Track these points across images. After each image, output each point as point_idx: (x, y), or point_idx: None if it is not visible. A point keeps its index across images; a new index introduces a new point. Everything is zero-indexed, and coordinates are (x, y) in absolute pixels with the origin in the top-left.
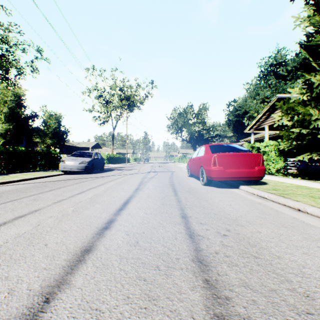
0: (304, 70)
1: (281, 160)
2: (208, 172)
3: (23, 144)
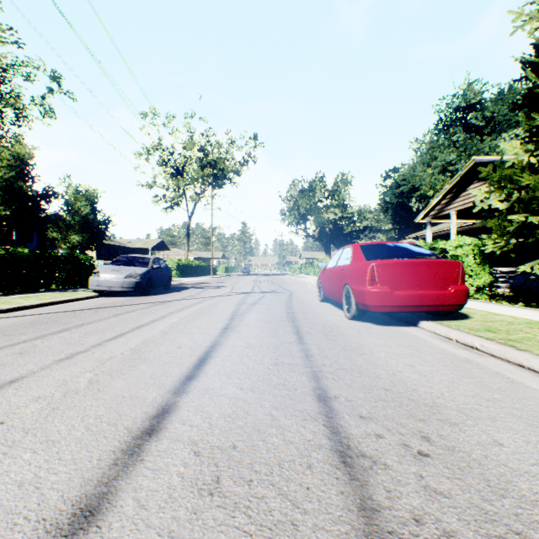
0: (531, 108)
1: (486, 271)
2: (359, 296)
3: (33, 242)
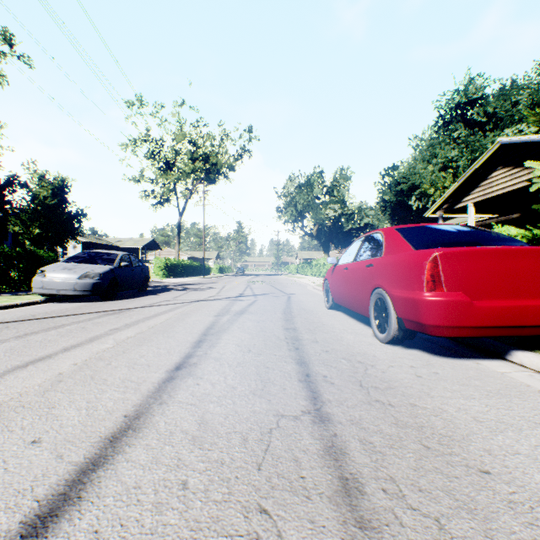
0: None
1: None
2: (408, 308)
3: (8, 240)
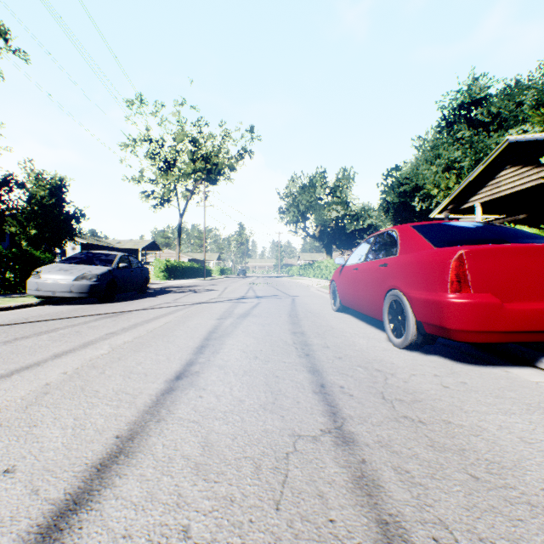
0: None
1: None
2: (430, 311)
3: (6, 241)
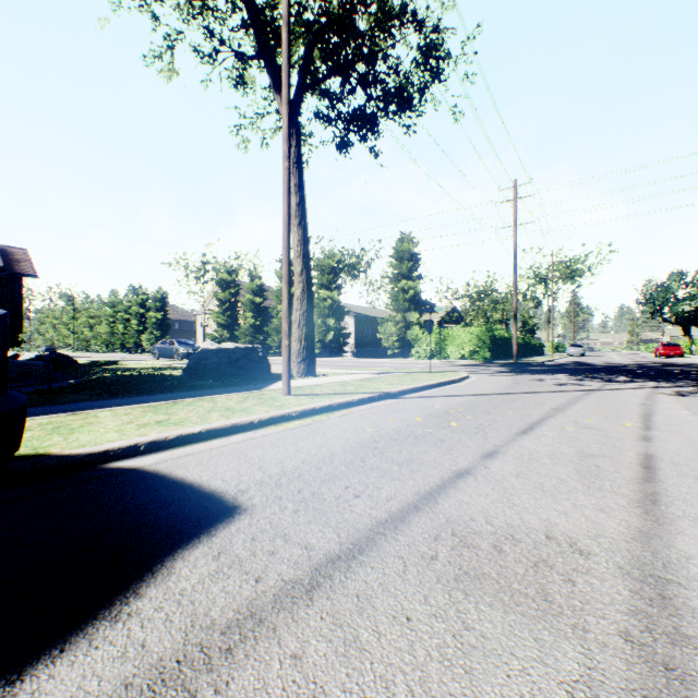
0: None
1: None
2: (658, 353)
3: None
